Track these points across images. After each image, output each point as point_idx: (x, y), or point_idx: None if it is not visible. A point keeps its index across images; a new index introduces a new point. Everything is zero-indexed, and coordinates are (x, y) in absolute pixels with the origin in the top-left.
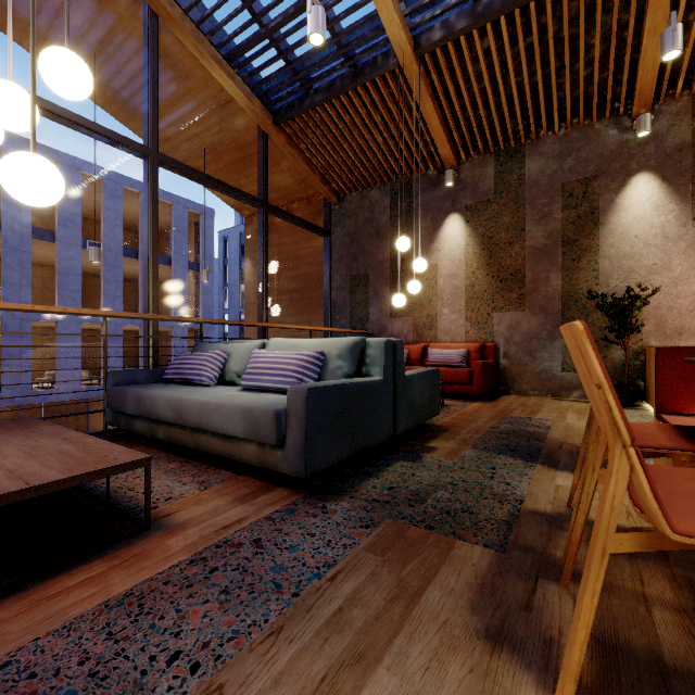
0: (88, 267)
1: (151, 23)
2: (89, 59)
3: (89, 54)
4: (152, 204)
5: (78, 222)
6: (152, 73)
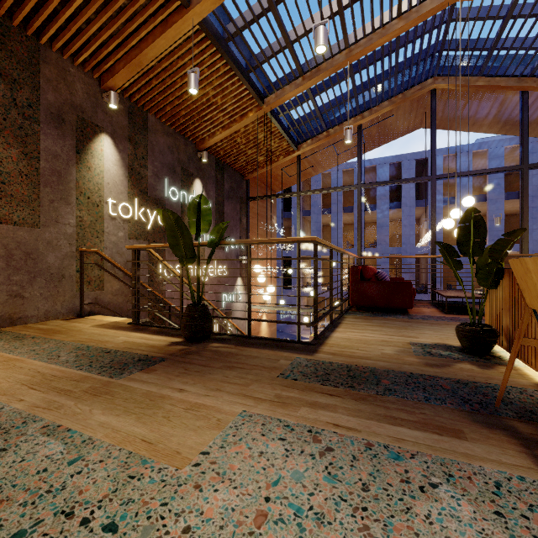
0: (511, 210)
1: (522, 99)
2: (494, 120)
3: (494, 119)
4: (523, 194)
5: (502, 183)
6: (523, 124)
